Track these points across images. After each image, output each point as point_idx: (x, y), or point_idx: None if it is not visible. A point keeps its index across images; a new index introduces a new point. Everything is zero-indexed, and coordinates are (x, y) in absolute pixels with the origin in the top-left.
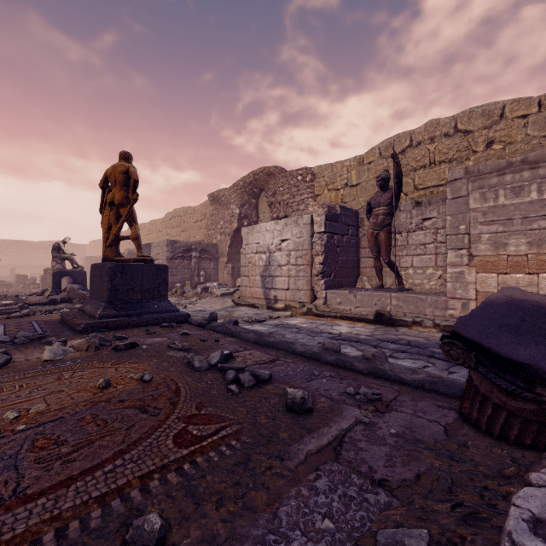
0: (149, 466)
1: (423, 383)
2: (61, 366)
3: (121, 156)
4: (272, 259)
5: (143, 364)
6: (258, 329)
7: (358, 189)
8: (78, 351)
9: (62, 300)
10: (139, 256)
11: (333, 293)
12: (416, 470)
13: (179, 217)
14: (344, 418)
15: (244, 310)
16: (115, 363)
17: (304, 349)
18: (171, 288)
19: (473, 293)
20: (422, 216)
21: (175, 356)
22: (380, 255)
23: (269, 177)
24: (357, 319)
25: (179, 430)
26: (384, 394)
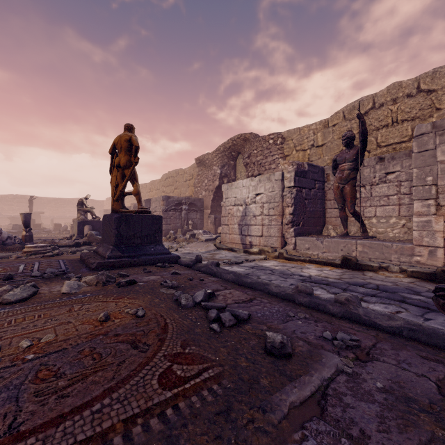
0: (134, 408)
1: (401, 330)
2: (74, 299)
3: (126, 128)
4: (248, 211)
5: (139, 300)
6: (236, 270)
7: (324, 149)
8: (89, 285)
9: (84, 243)
10: (139, 208)
11: (302, 239)
12: (417, 440)
13: (172, 177)
14: (324, 366)
15: (224, 254)
16: (116, 297)
17: (279, 290)
18: (166, 235)
19: (441, 240)
20: (385, 170)
21: (165, 293)
22: (345, 206)
23: (245, 142)
24: (324, 263)
25: (164, 369)
26: (361, 340)
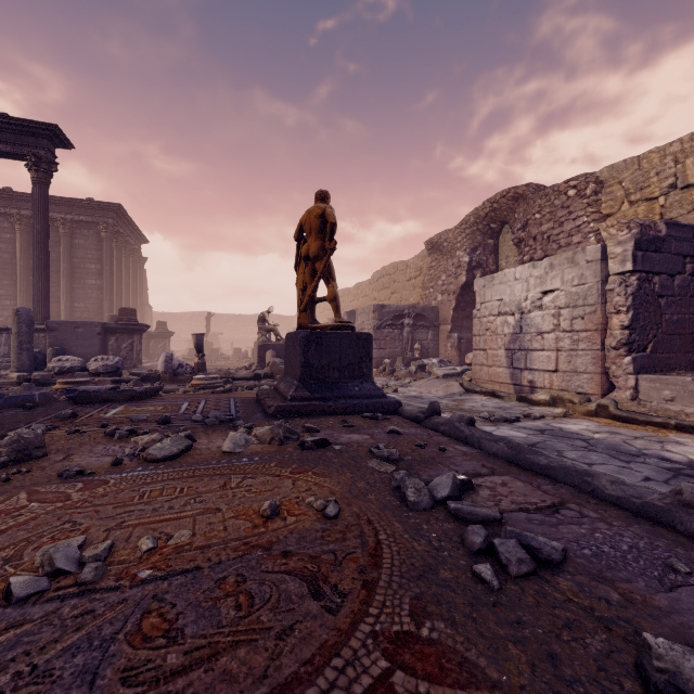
0: None
1: None
2: (235, 464)
3: (317, 197)
4: (526, 323)
5: (331, 479)
6: (507, 435)
7: None
8: (260, 442)
9: (265, 376)
10: (337, 322)
11: (654, 380)
12: None
13: (388, 275)
14: None
15: (479, 401)
16: (295, 470)
17: (623, 492)
18: (379, 365)
19: None
20: None
21: (377, 470)
22: None
23: (515, 203)
24: None
25: (374, 680)
26: None
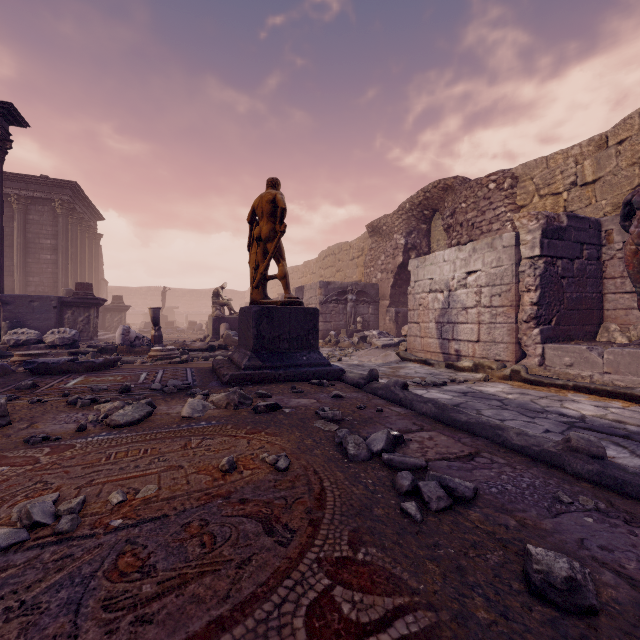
0: None
1: None
2: (194, 427)
3: (268, 183)
4: (453, 300)
5: (282, 438)
6: (436, 397)
7: (597, 188)
8: (217, 407)
9: (219, 347)
10: (286, 298)
11: (557, 348)
12: None
13: (333, 255)
14: None
15: (413, 368)
16: (250, 431)
17: (526, 442)
18: (325, 337)
19: None
20: None
21: (323, 429)
22: None
23: (445, 193)
24: (608, 393)
25: (318, 594)
26: None
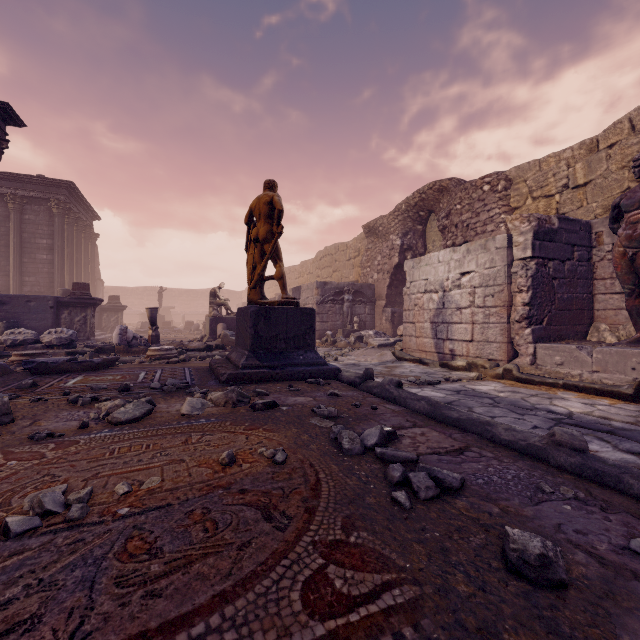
0: None
1: None
2: (194, 424)
3: (265, 185)
4: (447, 300)
5: (279, 434)
6: (429, 395)
7: (588, 190)
8: (215, 405)
9: (217, 347)
10: (283, 298)
11: (548, 347)
12: None
13: (330, 255)
14: None
15: (408, 367)
16: (248, 427)
17: (513, 437)
18: (321, 337)
19: None
20: None
21: (319, 425)
22: (638, 288)
23: (440, 194)
24: (596, 391)
25: (313, 571)
26: None
